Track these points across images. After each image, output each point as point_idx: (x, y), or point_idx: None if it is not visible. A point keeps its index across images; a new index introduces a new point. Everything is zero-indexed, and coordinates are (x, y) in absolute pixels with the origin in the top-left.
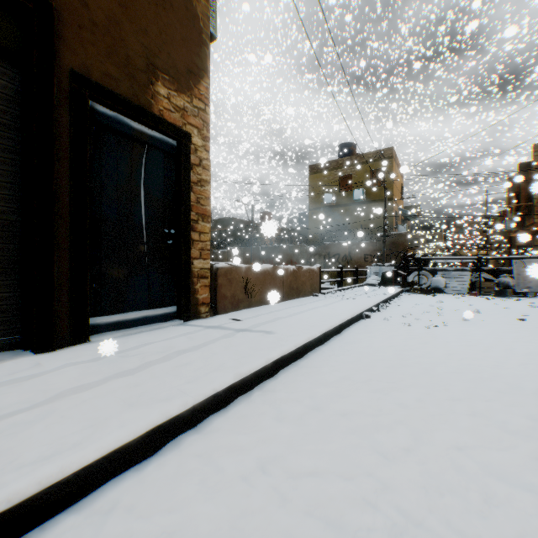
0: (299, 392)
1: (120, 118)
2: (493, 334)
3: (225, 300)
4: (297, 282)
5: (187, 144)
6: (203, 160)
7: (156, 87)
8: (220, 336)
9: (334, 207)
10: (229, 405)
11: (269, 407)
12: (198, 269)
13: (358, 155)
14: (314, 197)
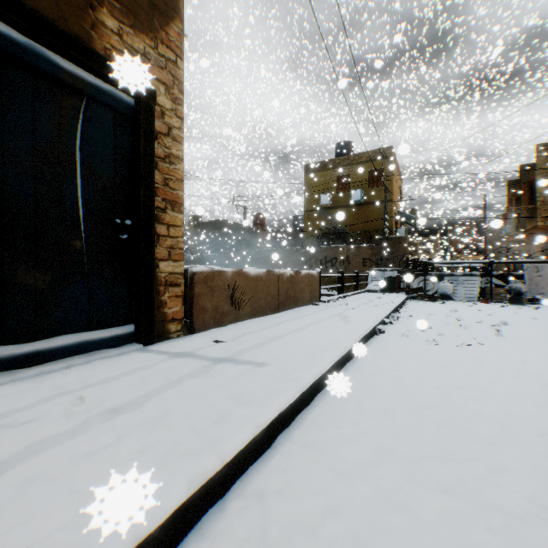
0: (313, 499)
1: (39, 50)
2: (547, 356)
3: (205, 314)
4: (294, 289)
5: (148, 103)
6: (172, 128)
7: (100, 16)
8: (188, 373)
9: (331, 208)
10: (175, 547)
11: None
12: (166, 274)
13: (356, 155)
14: (310, 198)
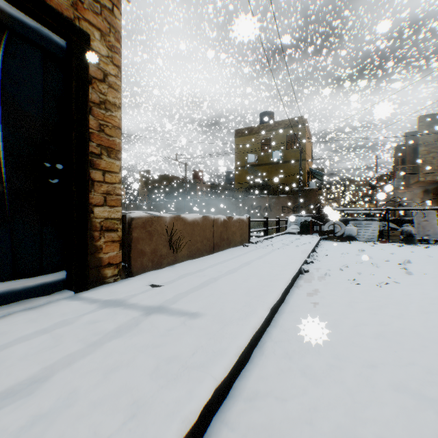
0: None
1: None
2: None
3: (143, 257)
4: (227, 232)
5: (82, 46)
6: (108, 75)
7: None
8: (113, 329)
9: (256, 166)
10: None
11: None
12: (102, 219)
13: (276, 122)
14: (239, 157)
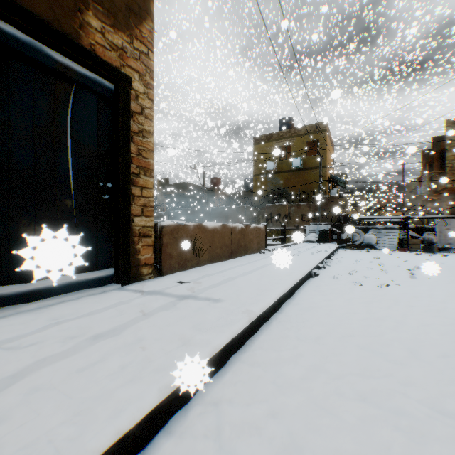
0: (258, 406)
1: (37, 46)
2: (451, 294)
3: (171, 260)
4: (244, 239)
5: (125, 88)
6: (145, 108)
7: (86, 17)
8: (158, 307)
9: (276, 173)
10: (149, 442)
11: (213, 444)
12: (140, 227)
13: (296, 128)
14: (258, 164)
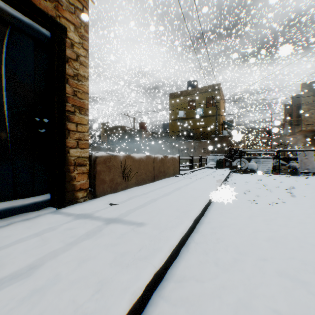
0: None
1: None
2: None
3: (104, 184)
4: (164, 166)
5: (61, 36)
6: (80, 56)
7: None
8: (84, 234)
9: (185, 119)
10: None
11: None
12: (75, 157)
13: (199, 88)
14: (172, 113)
